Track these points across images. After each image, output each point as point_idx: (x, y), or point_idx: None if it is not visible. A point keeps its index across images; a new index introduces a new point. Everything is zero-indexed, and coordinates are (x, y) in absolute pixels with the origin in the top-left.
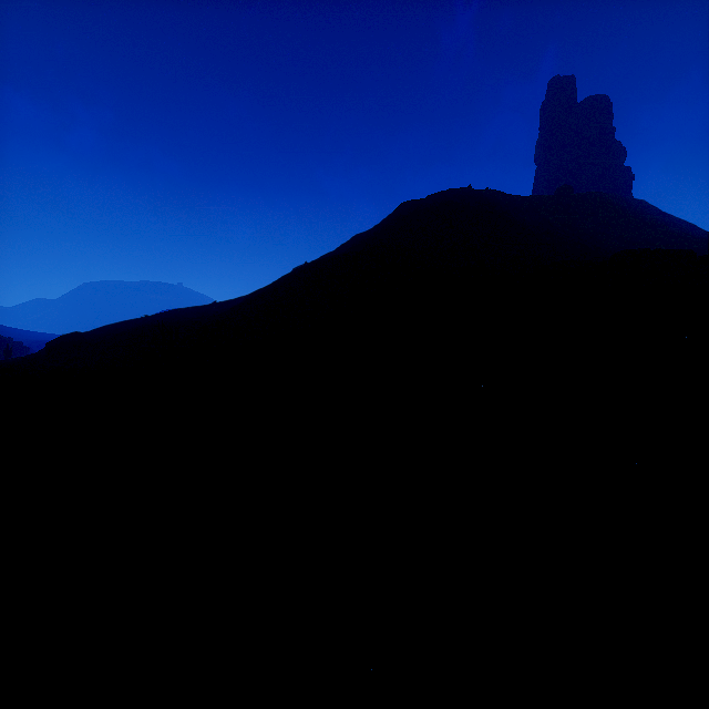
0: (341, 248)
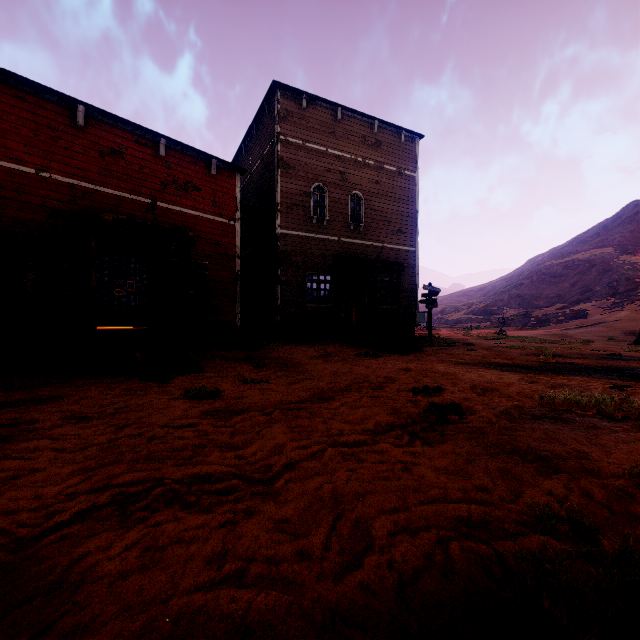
0: (567, 247)
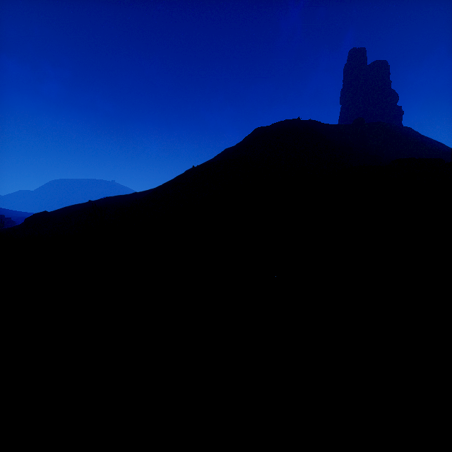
0: (216, 157)
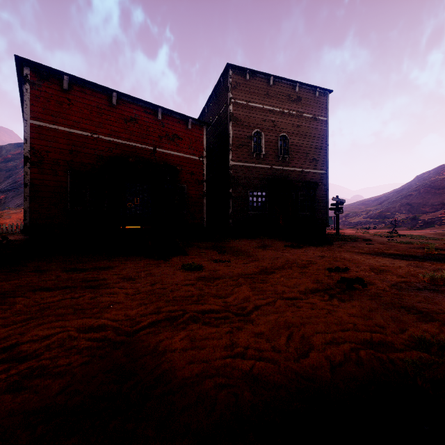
0: None
